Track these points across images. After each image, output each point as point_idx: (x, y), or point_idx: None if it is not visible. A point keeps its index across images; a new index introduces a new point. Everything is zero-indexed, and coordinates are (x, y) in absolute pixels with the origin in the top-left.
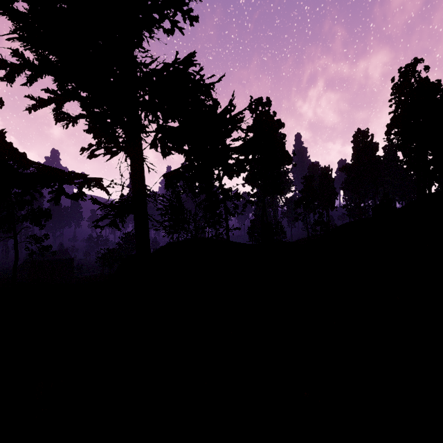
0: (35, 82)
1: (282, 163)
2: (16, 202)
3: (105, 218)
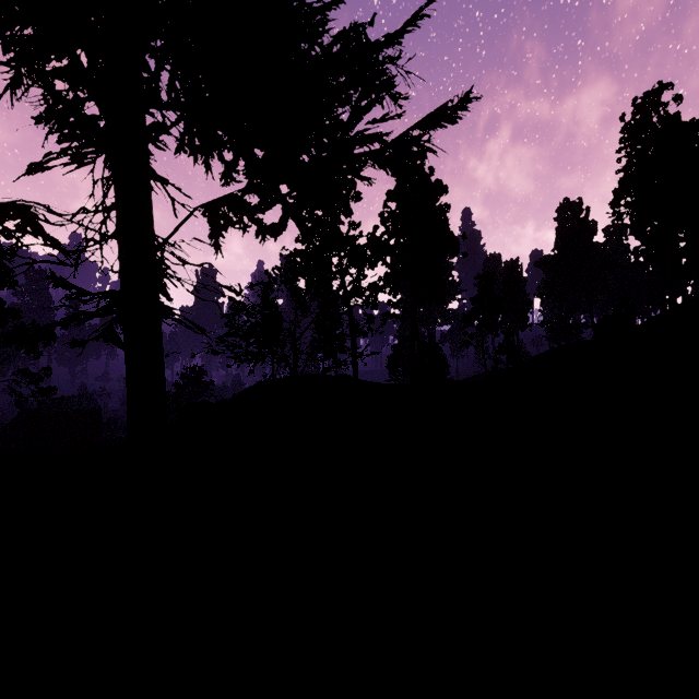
0: None
1: (445, 252)
2: None
3: (72, 318)
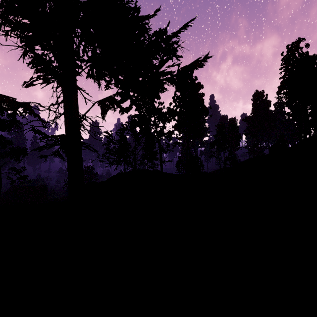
0: None
1: (202, 114)
2: None
3: (43, 147)
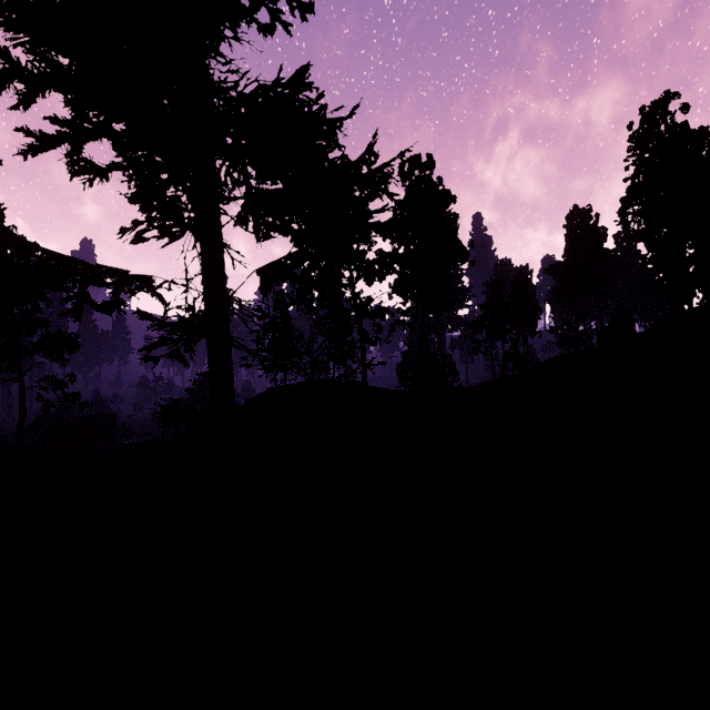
0: (32, 102)
1: (453, 261)
2: (22, 322)
3: (160, 344)
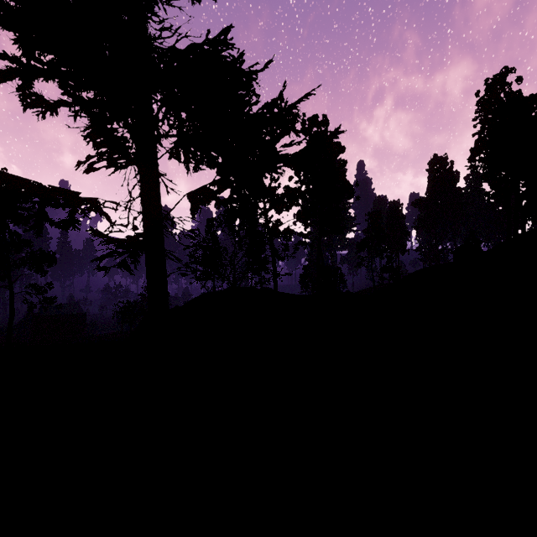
0: None
1: (342, 196)
2: (11, 243)
3: (108, 255)
